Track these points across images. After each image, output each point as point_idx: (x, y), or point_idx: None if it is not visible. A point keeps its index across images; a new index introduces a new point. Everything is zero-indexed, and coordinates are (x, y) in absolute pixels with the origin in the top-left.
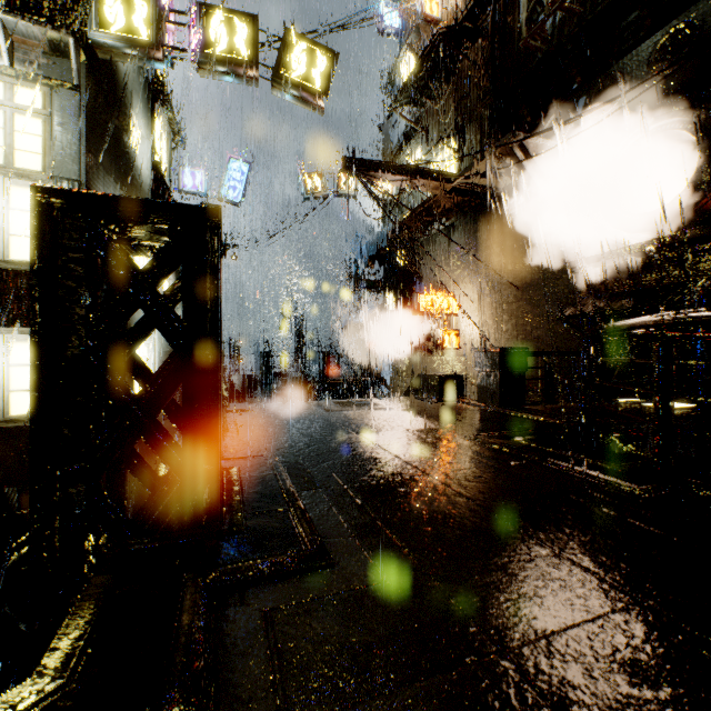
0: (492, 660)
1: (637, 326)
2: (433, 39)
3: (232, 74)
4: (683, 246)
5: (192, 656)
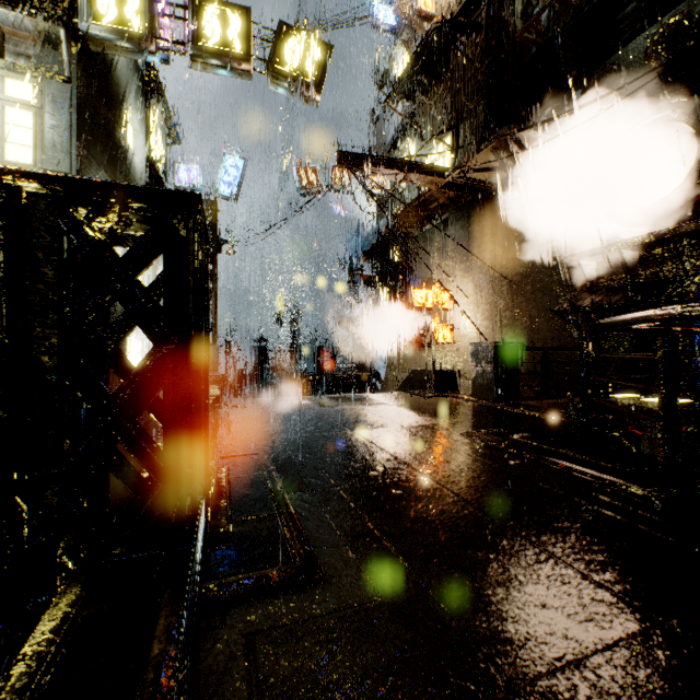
0: (502, 699)
1: (640, 320)
2: (428, 34)
3: (226, 67)
4: (681, 239)
5: (160, 696)
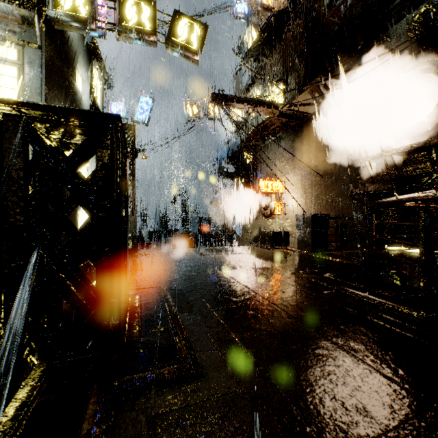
0: None
1: (408, 199)
2: (268, 19)
3: (140, 39)
4: (431, 148)
5: None
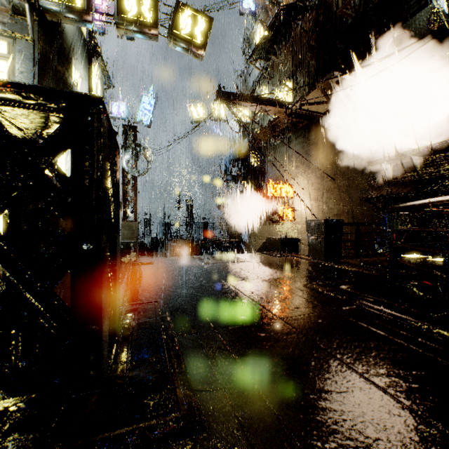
0: None
1: (439, 203)
2: (277, 13)
3: (140, 32)
4: None
5: None
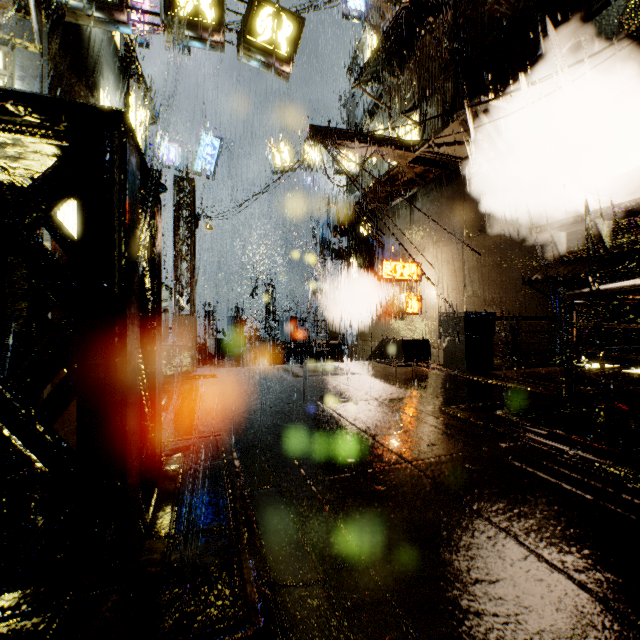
0: None
1: None
2: (397, 14)
3: (198, 39)
4: None
5: None
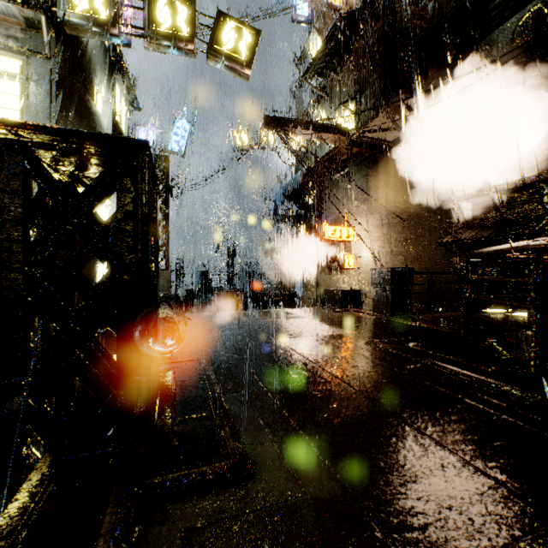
0: None
1: (514, 249)
2: (336, 22)
3: (175, 48)
4: (542, 185)
5: None
